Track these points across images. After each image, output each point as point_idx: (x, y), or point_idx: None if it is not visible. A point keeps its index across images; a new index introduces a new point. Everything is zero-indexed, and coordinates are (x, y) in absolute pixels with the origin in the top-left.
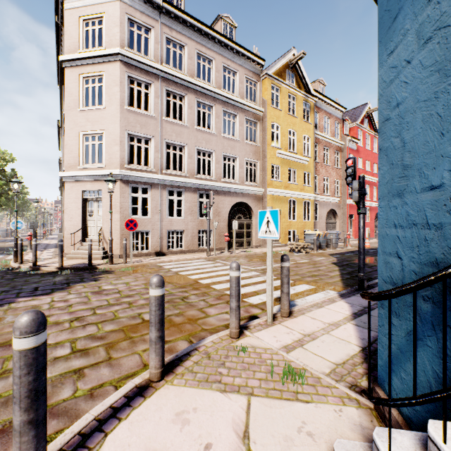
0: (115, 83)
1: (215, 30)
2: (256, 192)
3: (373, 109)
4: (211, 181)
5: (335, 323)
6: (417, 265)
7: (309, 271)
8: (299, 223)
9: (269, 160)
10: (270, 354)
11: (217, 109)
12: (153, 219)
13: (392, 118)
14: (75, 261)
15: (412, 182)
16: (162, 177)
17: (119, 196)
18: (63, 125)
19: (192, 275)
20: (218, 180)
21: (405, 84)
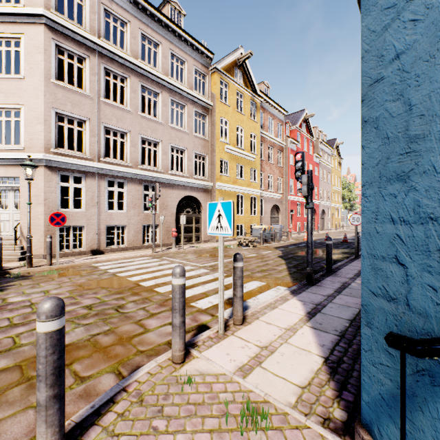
0: (37, 50)
1: (162, 13)
2: (205, 186)
3: (310, 115)
4: (157, 173)
5: (291, 328)
6: (438, 277)
7: (258, 266)
8: (246, 218)
9: (218, 154)
10: (223, 382)
11: (164, 97)
12: (88, 213)
13: (387, 76)
14: None
15: (428, 158)
16: (100, 165)
17: (43, 185)
18: None
19: (133, 277)
20: (165, 172)
21: (413, 22)
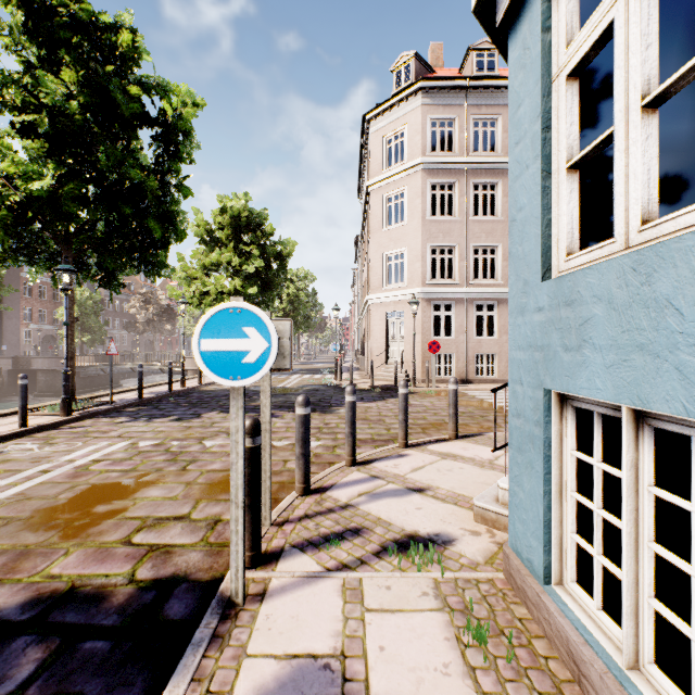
0: (416, 195)
1: None
2: None
3: None
4: None
5: None
6: None
7: None
8: None
9: None
10: None
11: None
12: (457, 340)
13: None
14: (381, 383)
15: None
16: (468, 290)
17: (420, 316)
18: (367, 246)
19: (499, 403)
20: None
21: None
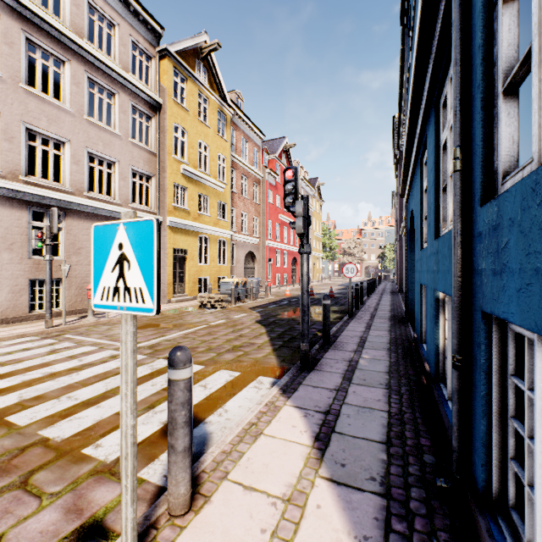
0: None
1: None
2: None
3: (291, 145)
4: (61, 192)
5: (295, 492)
6: None
7: (227, 340)
8: (212, 268)
9: (171, 176)
10: None
11: (75, 70)
12: None
13: None
14: None
15: None
16: None
17: None
18: None
19: None
20: (78, 193)
21: None
